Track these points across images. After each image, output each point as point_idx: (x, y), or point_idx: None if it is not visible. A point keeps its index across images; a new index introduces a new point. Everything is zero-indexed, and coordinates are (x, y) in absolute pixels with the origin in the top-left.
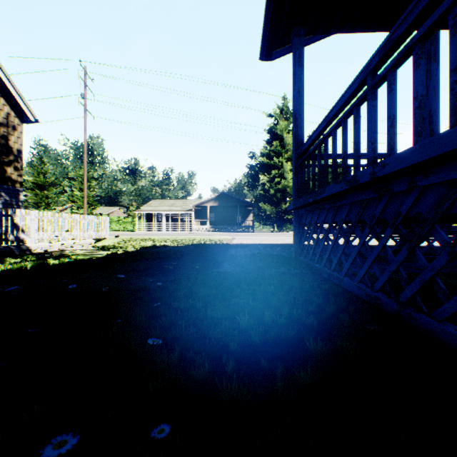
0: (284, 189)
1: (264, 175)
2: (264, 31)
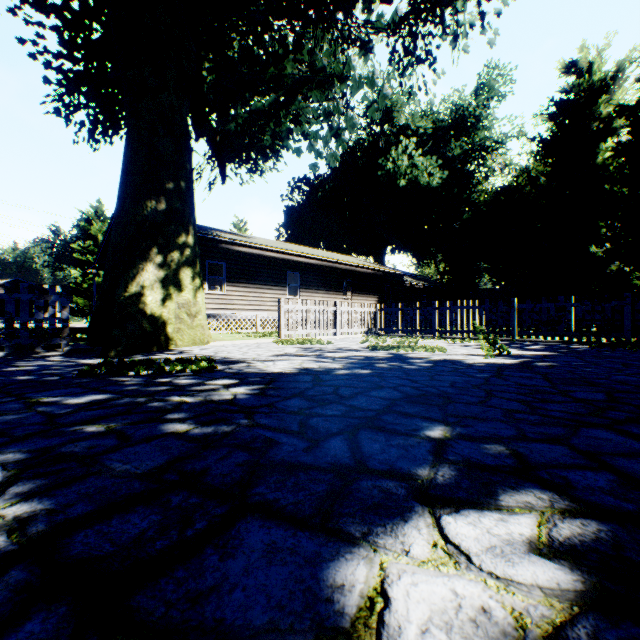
0: (100, 284)
1: (77, 269)
2: (85, 270)
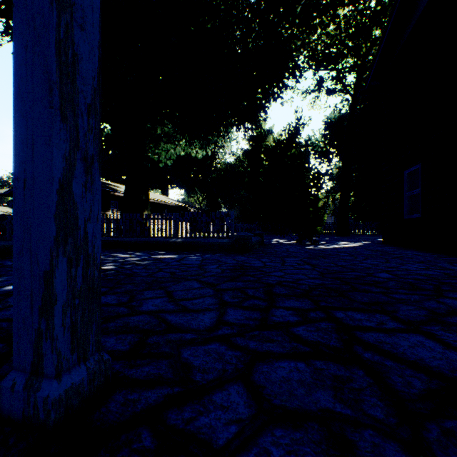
0: None
1: None
2: None
